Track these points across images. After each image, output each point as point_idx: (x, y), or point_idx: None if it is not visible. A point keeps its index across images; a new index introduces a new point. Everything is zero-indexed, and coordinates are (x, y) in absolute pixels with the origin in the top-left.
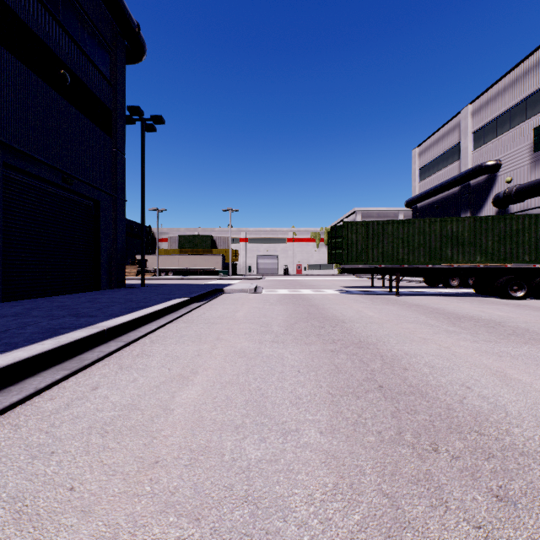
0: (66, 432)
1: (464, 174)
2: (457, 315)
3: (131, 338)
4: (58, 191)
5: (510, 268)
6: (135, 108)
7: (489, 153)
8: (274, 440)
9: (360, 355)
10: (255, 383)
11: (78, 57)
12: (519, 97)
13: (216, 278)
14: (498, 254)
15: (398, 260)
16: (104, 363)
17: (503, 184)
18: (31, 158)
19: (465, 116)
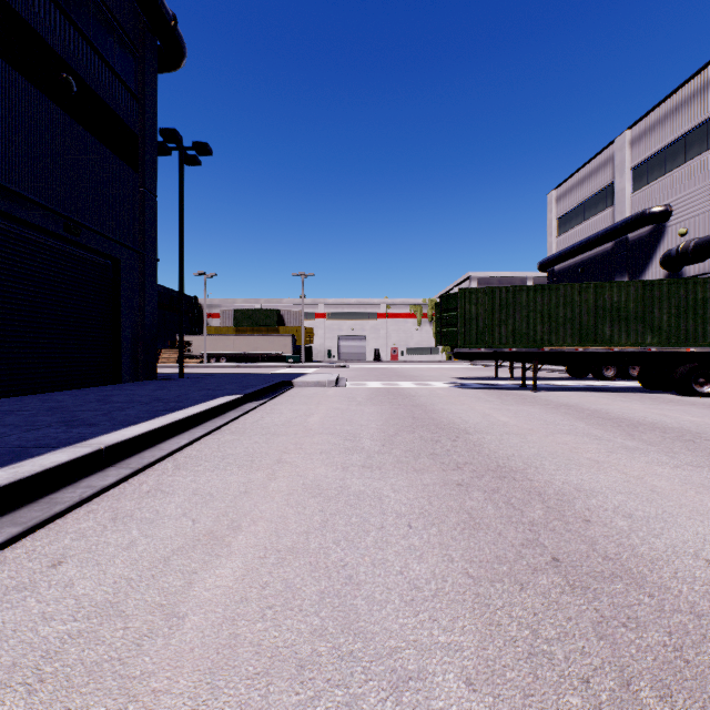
0: None
1: (620, 224)
2: (631, 422)
3: (143, 462)
4: (60, 244)
5: (693, 353)
6: (170, 131)
7: (655, 195)
8: (376, 707)
9: (505, 493)
10: (336, 551)
11: (89, 58)
12: (697, 118)
13: (284, 366)
14: (676, 333)
15: (536, 341)
16: (89, 508)
17: (674, 238)
18: (18, 196)
19: (621, 147)
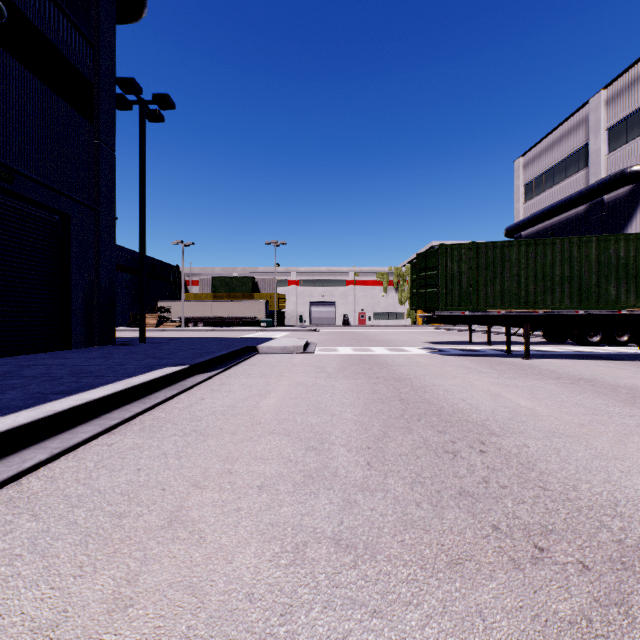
0: None
1: (597, 185)
2: None
3: None
4: None
5: None
6: (127, 80)
7: (635, 154)
8: None
9: None
10: None
11: None
12: None
13: (256, 330)
14: None
15: (528, 303)
16: None
17: None
18: None
19: (596, 107)
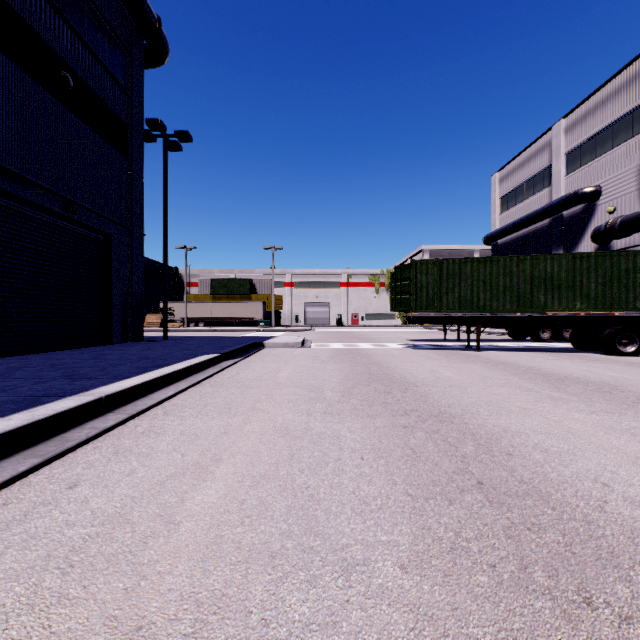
0: (8, 566)
1: (556, 203)
2: (559, 377)
3: (137, 409)
4: (58, 221)
5: (617, 317)
6: (155, 121)
7: (587, 177)
8: (330, 583)
9: (444, 433)
10: (301, 477)
11: (84, 57)
12: (624, 109)
13: (255, 330)
14: (603, 299)
15: (479, 307)
16: (95, 445)
17: (604, 215)
18: (22, 179)
19: (557, 134)
